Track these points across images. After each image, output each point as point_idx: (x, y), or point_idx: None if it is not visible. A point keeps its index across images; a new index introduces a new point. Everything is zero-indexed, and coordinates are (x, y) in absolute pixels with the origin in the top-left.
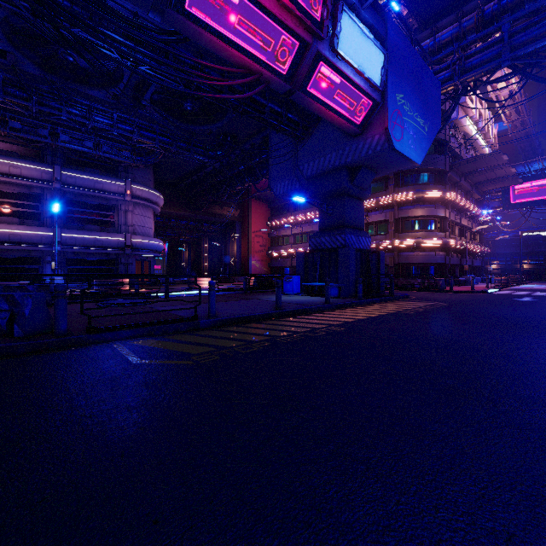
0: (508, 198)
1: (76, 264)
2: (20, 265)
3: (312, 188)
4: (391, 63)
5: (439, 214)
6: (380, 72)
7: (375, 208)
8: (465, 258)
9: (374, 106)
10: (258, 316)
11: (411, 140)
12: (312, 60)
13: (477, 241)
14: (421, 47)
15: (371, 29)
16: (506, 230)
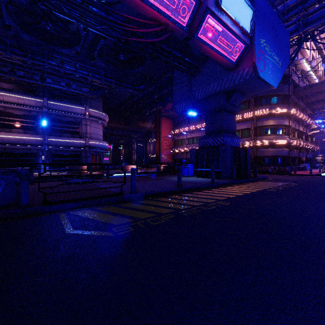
0: None
1: (56, 157)
2: (24, 158)
3: (201, 106)
4: (257, 17)
5: (285, 123)
6: (250, 23)
7: (241, 120)
8: (302, 152)
9: (245, 47)
10: (165, 192)
11: (270, 71)
12: (203, 14)
13: (309, 141)
14: (276, 8)
15: None
16: None
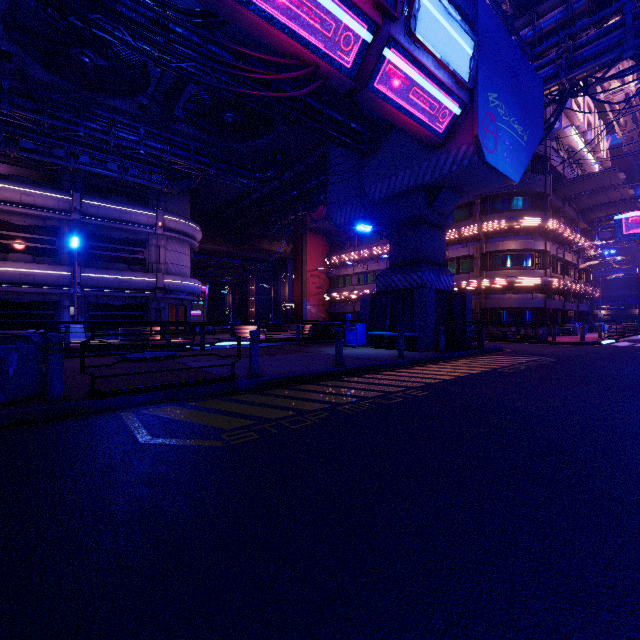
0: (622, 227)
1: (99, 310)
2: (34, 311)
3: (381, 215)
4: (482, 54)
5: (538, 247)
6: (469, 64)
7: (457, 241)
8: (569, 301)
9: (461, 108)
10: (313, 375)
11: (507, 152)
12: (383, 48)
13: (583, 280)
14: (518, 35)
15: (457, 10)
16: (618, 268)
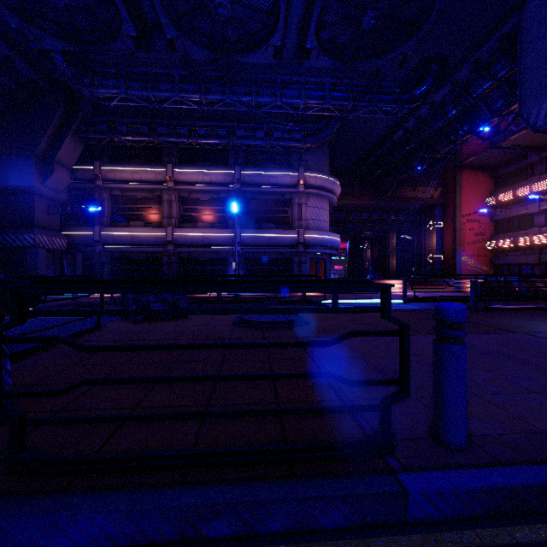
0: None
1: (254, 265)
2: (212, 266)
3: None
4: None
5: None
6: None
7: None
8: None
9: None
10: None
11: None
12: None
13: None
14: None
15: None
16: None
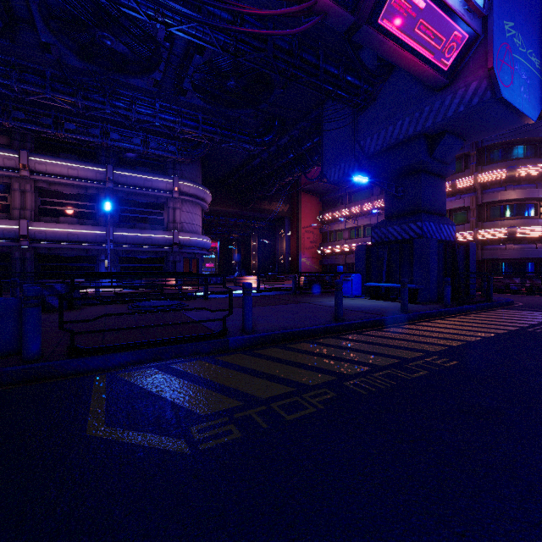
0: None
1: (128, 262)
2: (79, 264)
3: (376, 167)
4: None
5: None
6: None
7: (450, 193)
8: None
9: (471, 41)
10: (310, 332)
11: (524, 86)
12: None
13: None
14: None
15: None
16: None
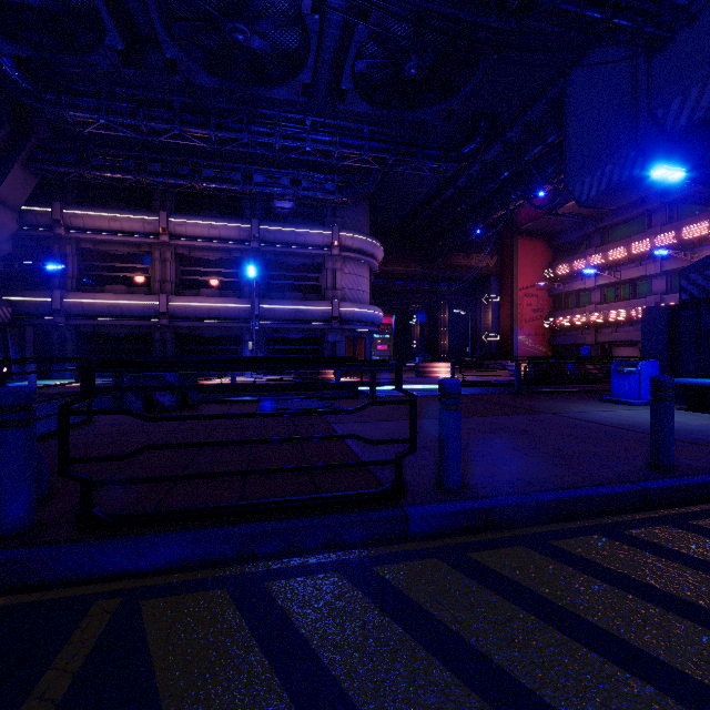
0: None
1: (277, 344)
2: (221, 346)
3: (692, 153)
4: None
5: None
6: None
7: None
8: None
9: None
10: (605, 500)
11: None
12: None
13: None
14: None
15: None
16: None
